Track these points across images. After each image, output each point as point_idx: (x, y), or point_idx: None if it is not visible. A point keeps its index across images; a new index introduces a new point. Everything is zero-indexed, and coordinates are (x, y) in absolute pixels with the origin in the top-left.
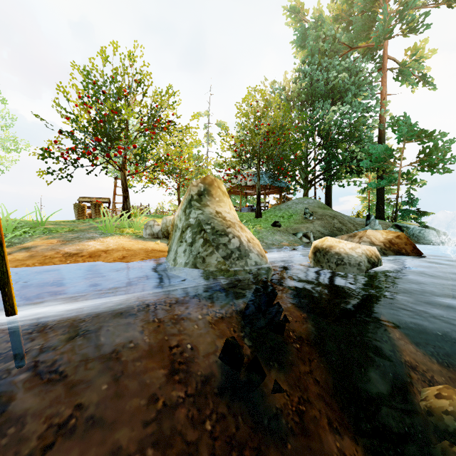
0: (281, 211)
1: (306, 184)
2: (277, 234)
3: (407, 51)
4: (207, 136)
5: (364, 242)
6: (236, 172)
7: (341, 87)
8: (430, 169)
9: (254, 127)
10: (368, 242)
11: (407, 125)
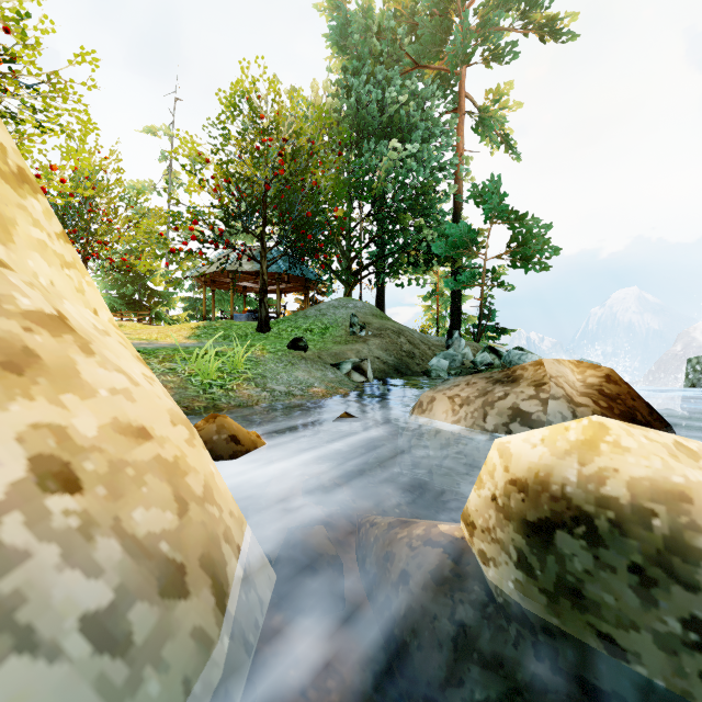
0: (307, 319)
1: (348, 277)
2: (300, 365)
3: (488, 93)
4: (169, 175)
5: (554, 397)
6: (215, 236)
7: (404, 122)
8: (524, 265)
9: (254, 148)
10: (564, 397)
11: (498, 193)
